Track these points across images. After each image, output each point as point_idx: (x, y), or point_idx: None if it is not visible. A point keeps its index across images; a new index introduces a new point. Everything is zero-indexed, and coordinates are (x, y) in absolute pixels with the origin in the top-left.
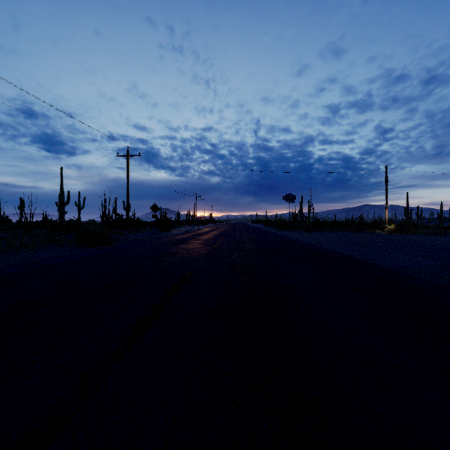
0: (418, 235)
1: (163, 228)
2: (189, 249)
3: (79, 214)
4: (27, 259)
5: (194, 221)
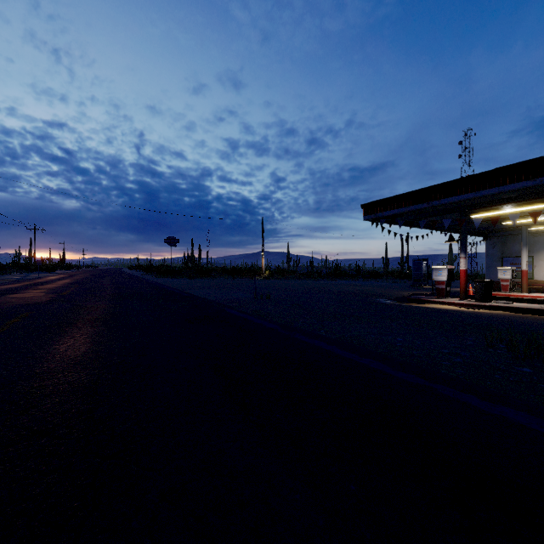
0: (283, 280)
1: None
2: (25, 298)
3: None
4: None
5: (30, 266)
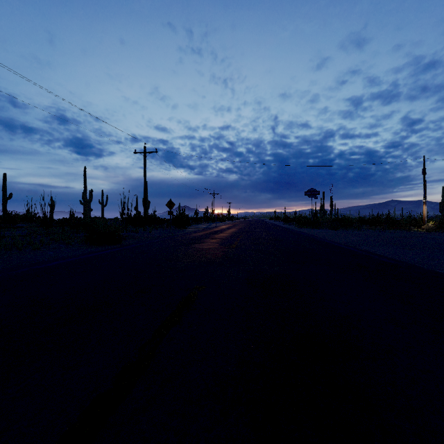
0: None
1: (179, 226)
2: (203, 250)
3: (102, 211)
4: (22, 261)
5: (211, 218)
